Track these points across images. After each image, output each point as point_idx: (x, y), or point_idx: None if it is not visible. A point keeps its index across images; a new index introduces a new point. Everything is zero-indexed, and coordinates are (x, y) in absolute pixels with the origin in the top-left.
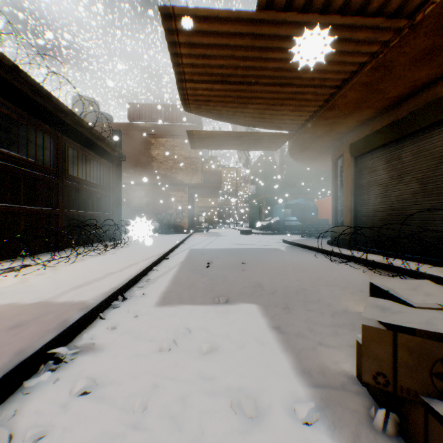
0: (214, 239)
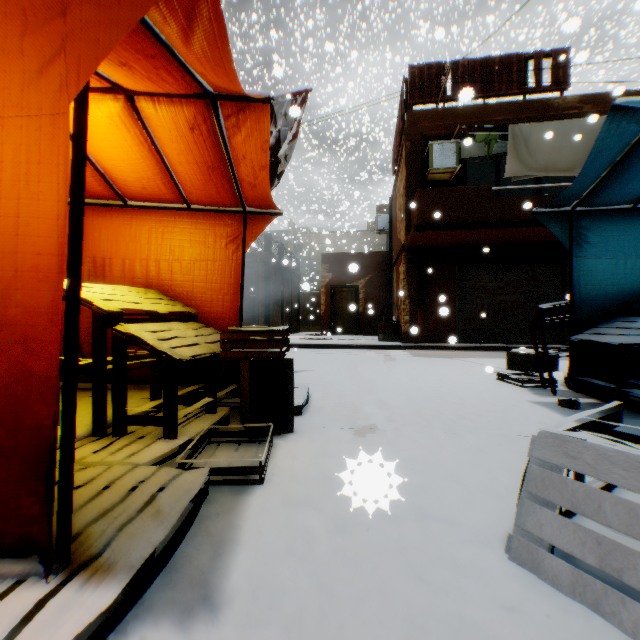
0: (336, 353)
